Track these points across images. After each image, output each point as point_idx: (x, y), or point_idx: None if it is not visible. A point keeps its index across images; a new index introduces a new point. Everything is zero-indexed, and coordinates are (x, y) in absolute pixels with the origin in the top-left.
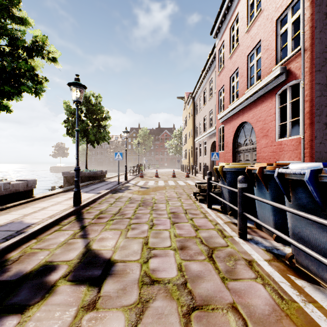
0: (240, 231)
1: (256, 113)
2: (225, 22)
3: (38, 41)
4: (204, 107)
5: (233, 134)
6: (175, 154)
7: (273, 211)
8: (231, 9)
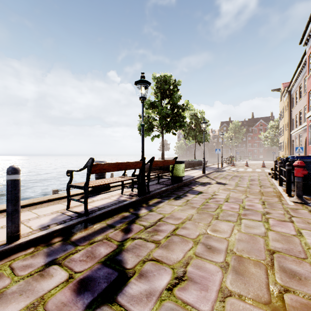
0: (279, 183)
1: None
2: None
3: (187, 105)
4: (299, 102)
5: None
6: (271, 146)
7: None
8: None
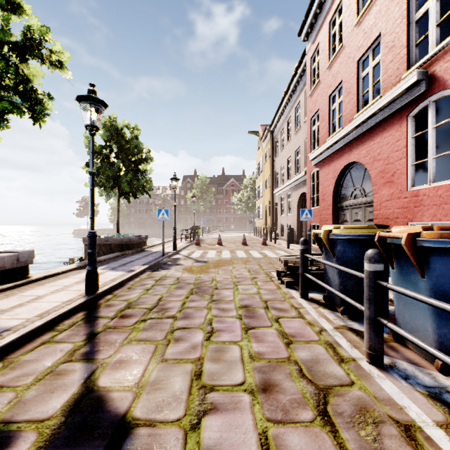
0: (371, 352)
1: (372, 147)
2: (320, 15)
3: (31, 32)
4: (287, 144)
5: (334, 181)
6: (246, 212)
7: (434, 316)
8: None
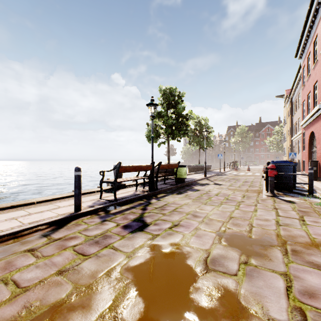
0: None
1: (316, 127)
2: (304, 51)
3: (190, 115)
4: (298, 109)
5: (308, 138)
6: (277, 151)
7: None
8: (307, 45)
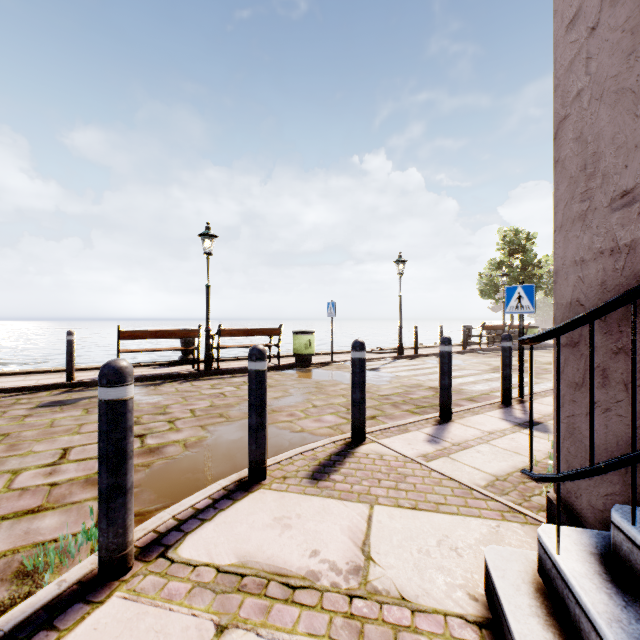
0: None
1: None
2: None
3: (545, 263)
4: None
5: None
6: None
7: None
8: None
